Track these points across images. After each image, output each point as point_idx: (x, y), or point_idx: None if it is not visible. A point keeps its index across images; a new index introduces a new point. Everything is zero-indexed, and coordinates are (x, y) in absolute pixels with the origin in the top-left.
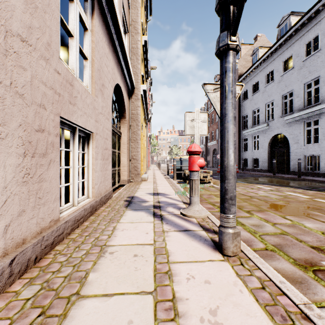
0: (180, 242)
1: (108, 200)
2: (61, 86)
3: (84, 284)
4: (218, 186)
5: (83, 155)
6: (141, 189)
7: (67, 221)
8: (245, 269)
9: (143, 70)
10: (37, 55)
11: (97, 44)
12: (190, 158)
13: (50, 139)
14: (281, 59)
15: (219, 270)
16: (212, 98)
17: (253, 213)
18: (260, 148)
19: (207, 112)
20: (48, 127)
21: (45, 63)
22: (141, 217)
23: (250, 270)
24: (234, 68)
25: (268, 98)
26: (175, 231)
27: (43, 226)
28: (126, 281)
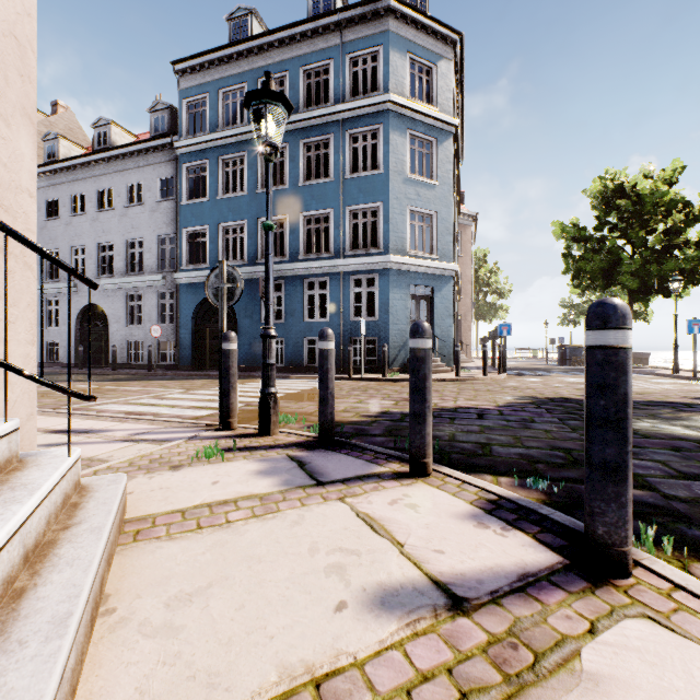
0: None
1: None
2: None
3: None
4: None
5: None
6: None
7: None
8: None
9: None
10: None
11: None
12: None
13: None
14: (98, 185)
15: None
16: None
17: None
18: (62, 323)
19: None
20: None
21: None
22: None
23: None
24: None
25: (77, 239)
26: None
27: None
28: None
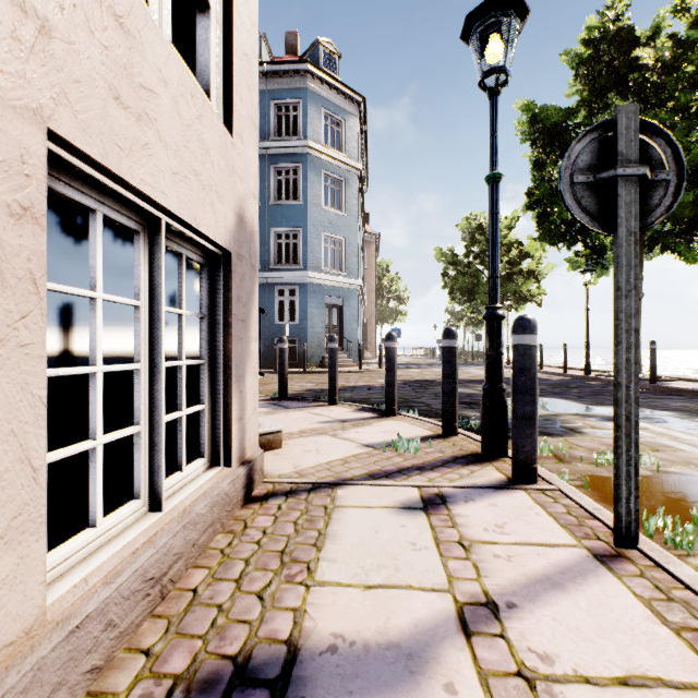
0: None
1: None
2: None
3: None
4: None
5: None
6: None
7: None
8: None
9: None
10: None
11: None
12: None
13: None
14: None
15: None
16: None
17: None
18: None
19: None
20: None
21: None
22: None
23: None
24: None
25: None
26: None
27: None
28: None
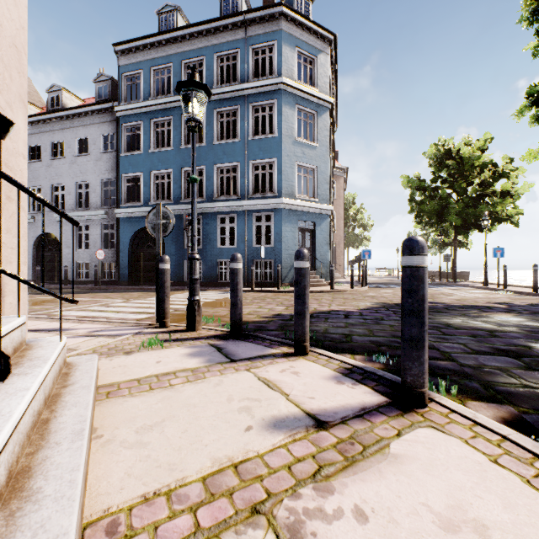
0: None
1: None
2: None
3: None
4: None
5: None
6: None
7: None
8: None
9: None
10: None
11: None
12: None
13: None
14: (52, 138)
15: None
16: None
17: None
18: None
19: None
20: None
21: None
22: None
23: None
24: None
25: (35, 180)
26: None
27: None
28: None
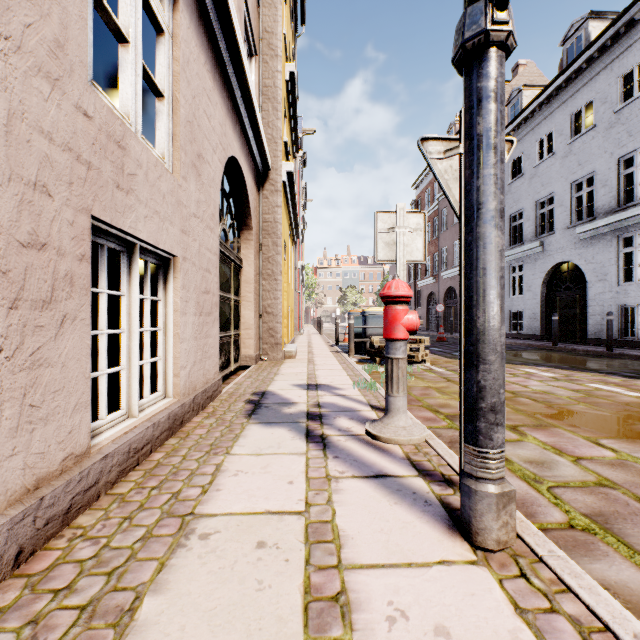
0: (366, 508)
1: (212, 401)
2: (94, 147)
3: (124, 631)
4: (441, 369)
5: (154, 304)
6: (282, 376)
7: (109, 455)
8: (533, 591)
9: (287, 134)
10: (27, 65)
11: (185, 67)
12: (388, 311)
13: (62, 266)
14: (569, 108)
15: (468, 594)
16: (440, 173)
17: (525, 432)
18: (525, 290)
19: (423, 212)
20: (58, 238)
21: (49, 88)
22: (280, 440)
23: (548, 594)
24: (502, 92)
25: (543, 189)
26: (355, 479)
27: (43, 471)
28: (233, 623)
